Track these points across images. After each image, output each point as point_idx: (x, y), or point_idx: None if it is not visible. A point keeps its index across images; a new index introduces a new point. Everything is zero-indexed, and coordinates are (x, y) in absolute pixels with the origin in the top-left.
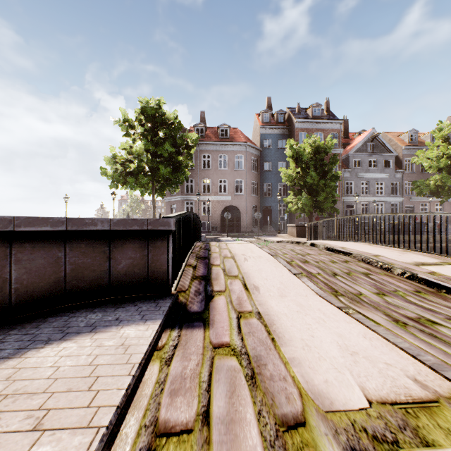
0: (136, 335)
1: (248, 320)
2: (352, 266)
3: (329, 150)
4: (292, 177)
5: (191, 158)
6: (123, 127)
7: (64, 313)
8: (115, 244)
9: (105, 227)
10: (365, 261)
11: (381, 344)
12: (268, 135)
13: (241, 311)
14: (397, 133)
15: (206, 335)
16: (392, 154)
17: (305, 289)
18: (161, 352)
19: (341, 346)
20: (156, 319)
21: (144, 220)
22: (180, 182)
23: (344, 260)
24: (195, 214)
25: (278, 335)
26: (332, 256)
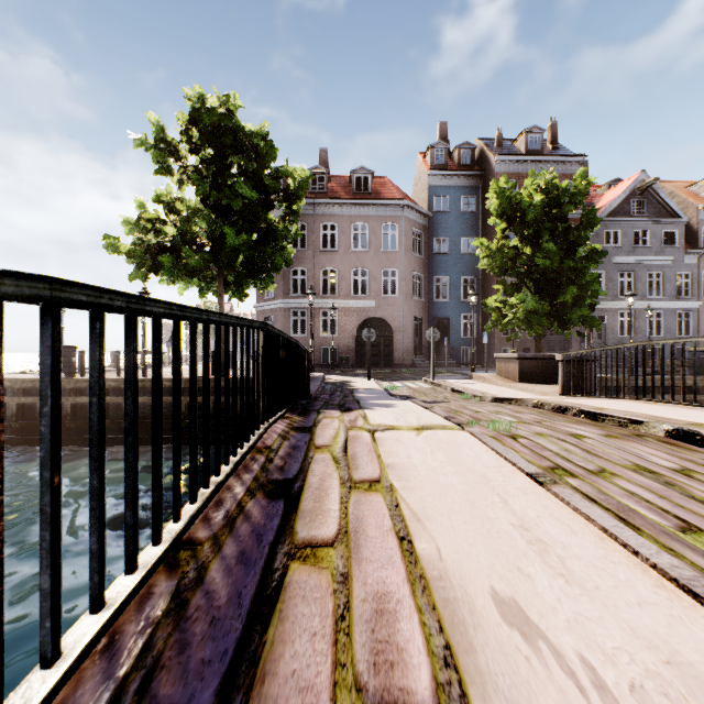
0: None
1: None
2: None
3: (581, 198)
4: (501, 256)
5: (295, 220)
6: (156, 156)
7: None
8: None
9: None
10: None
11: None
12: (442, 189)
13: None
14: (683, 183)
15: None
16: (680, 220)
17: None
18: None
19: None
20: None
21: None
22: (274, 269)
23: None
24: (257, 326)
25: None
26: None
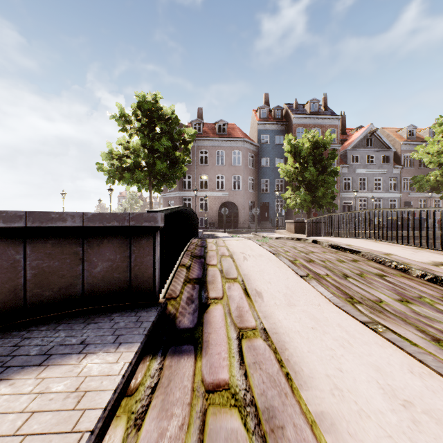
0: (100, 372)
1: (252, 341)
2: (363, 265)
3: (328, 145)
4: (290, 172)
5: (188, 154)
6: (120, 122)
7: (18, 332)
8: (90, 244)
9: (76, 223)
10: (376, 261)
11: (439, 385)
12: (265, 131)
13: (242, 327)
14: (395, 129)
15: (196, 367)
16: (391, 150)
17: (316, 296)
18: (132, 400)
19: (384, 389)
20: (133, 343)
21: (126, 215)
22: (177, 177)
23: (352, 259)
24: (191, 209)
25: (294, 367)
26: (338, 254)
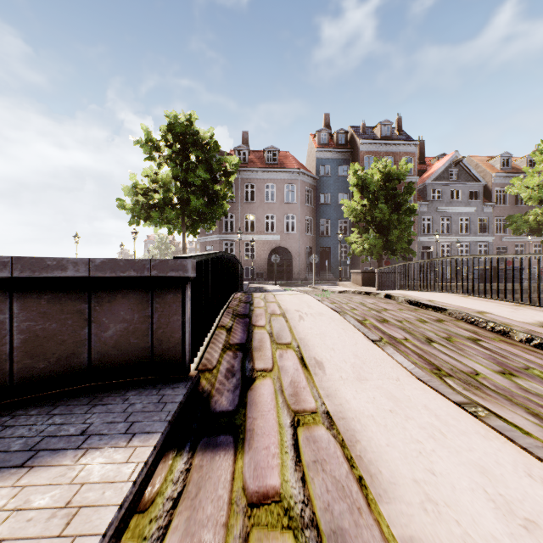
0: (102, 477)
1: (311, 430)
2: (450, 327)
3: (403, 177)
4: (356, 210)
5: (230, 188)
6: (146, 149)
7: None
8: (99, 300)
9: (80, 272)
10: (467, 321)
11: None
12: (325, 160)
13: (298, 409)
14: (486, 157)
15: (236, 467)
16: (480, 183)
17: (394, 367)
18: (145, 519)
19: (496, 501)
20: (151, 433)
21: (146, 262)
22: (216, 217)
23: (436, 318)
24: (233, 256)
25: (369, 468)
26: (418, 312)
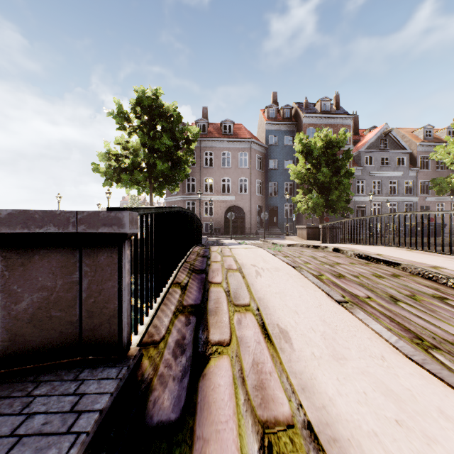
0: None
1: None
2: (409, 283)
3: (342, 144)
4: (301, 174)
5: (191, 154)
6: (118, 120)
7: None
8: (9, 263)
9: None
10: (424, 276)
11: None
12: (273, 131)
13: (267, 419)
14: (411, 129)
15: None
16: (406, 151)
17: (372, 339)
18: None
19: None
20: None
21: (70, 214)
22: (179, 179)
23: (391, 273)
24: (192, 212)
25: None
26: (370, 266)
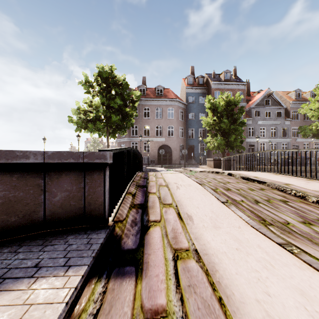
0: (45, 299)
1: (186, 263)
2: (269, 193)
3: (237, 103)
4: (210, 123)
5: (135, 110)
6: (85, 87)
7: None
8: (51, 177)
9: (38, 159)
10: (279, 189)
11: None
12: (191, 94)
13: (177, 248)
14: (286, 92)
15: (137, 290)
16: (283, 107)
17: (236, 219)
18: None
19: (314, 317)
20: (81, 266)
21: (80, 153)
22: (127, 127)
23: (260, 188)
24: (136, 150)
25: (225, 291)
26: (248, 184)
